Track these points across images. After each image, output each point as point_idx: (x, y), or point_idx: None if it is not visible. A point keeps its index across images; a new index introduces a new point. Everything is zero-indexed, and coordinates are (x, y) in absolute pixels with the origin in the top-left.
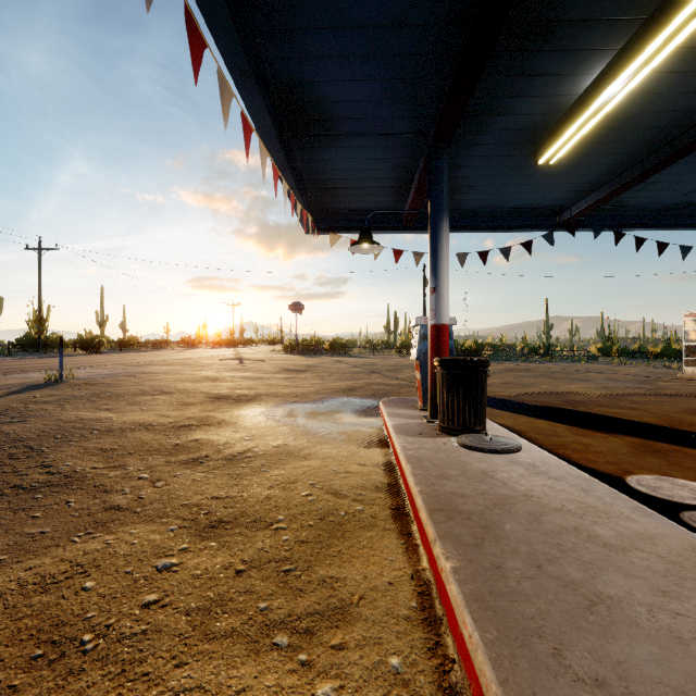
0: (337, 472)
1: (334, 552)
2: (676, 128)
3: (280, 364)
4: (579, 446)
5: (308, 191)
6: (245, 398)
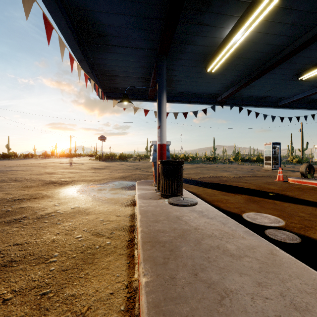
0: (103, 221)
1: (82, 275)
2: (262, 61)
3: (91, 165)
4: (223, 200)
5: (99, 76)
6: (65, 183)
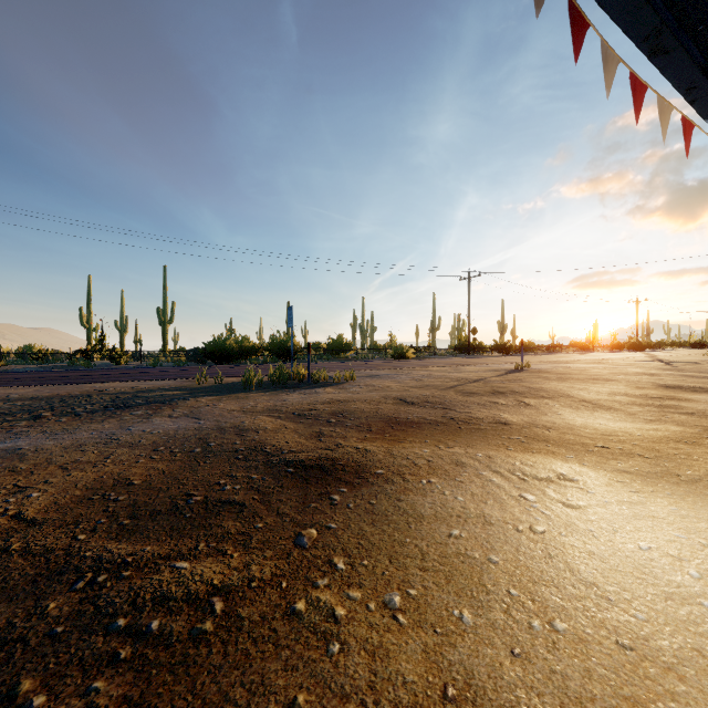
0: None
1: None
2: None
3: None
4: None
5: None
6: (699, 389)
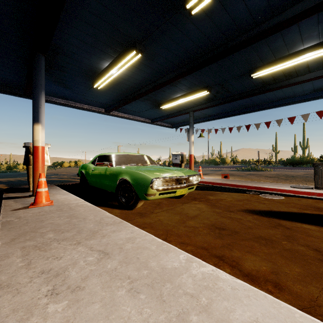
0: None
1: None
2: None
3: None
4: None
5: None
6: None
